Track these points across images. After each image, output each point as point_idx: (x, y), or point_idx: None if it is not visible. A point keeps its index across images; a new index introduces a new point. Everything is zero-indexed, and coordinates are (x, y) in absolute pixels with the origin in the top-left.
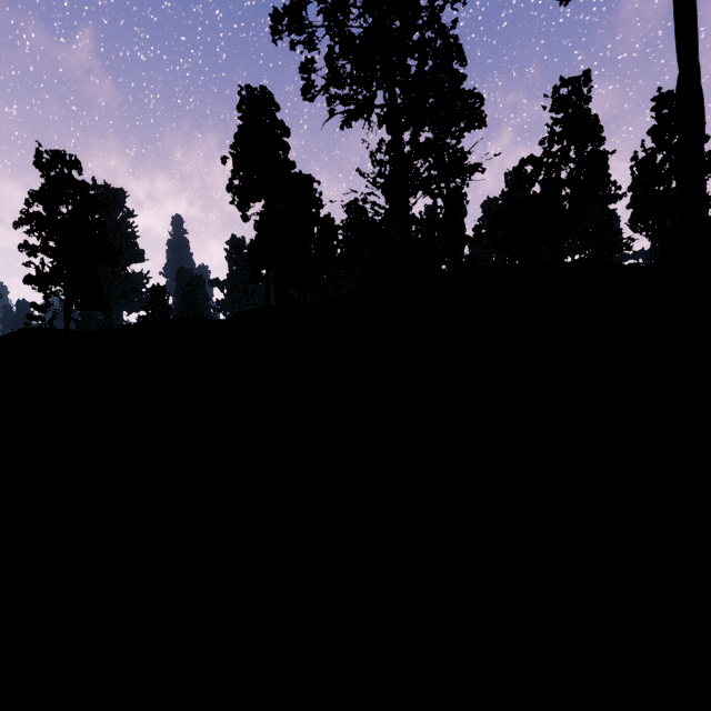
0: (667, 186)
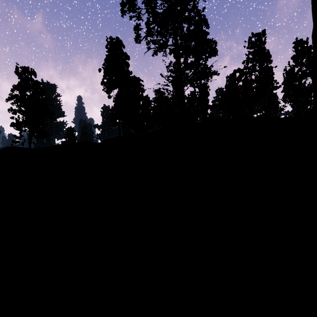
0: (300, 82)
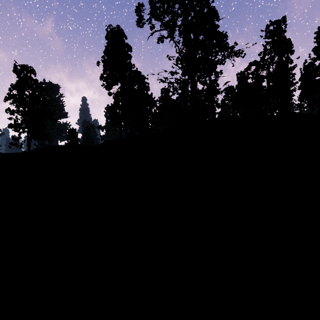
0: None
